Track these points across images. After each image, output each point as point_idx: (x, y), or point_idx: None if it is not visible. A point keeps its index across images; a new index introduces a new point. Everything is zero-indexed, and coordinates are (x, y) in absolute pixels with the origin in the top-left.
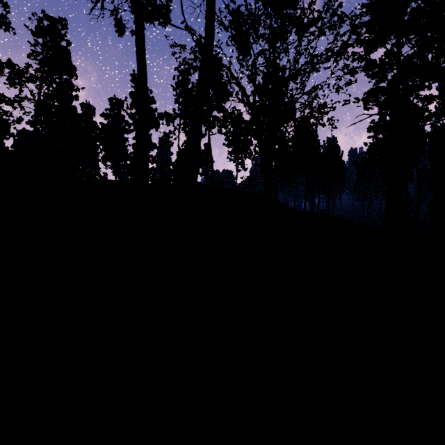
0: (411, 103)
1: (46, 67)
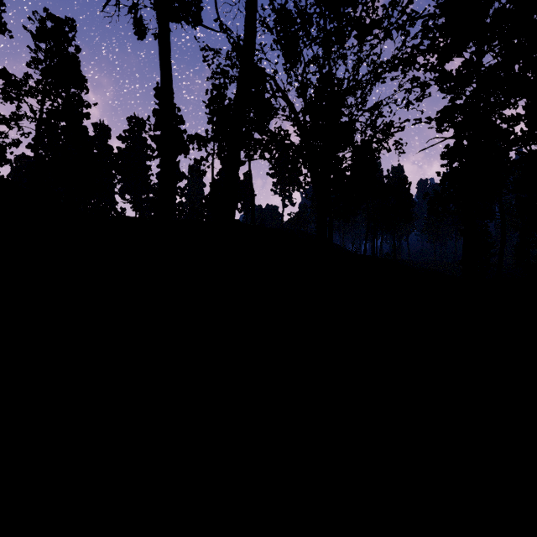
0: (493, 125)
1: (50, 78)
